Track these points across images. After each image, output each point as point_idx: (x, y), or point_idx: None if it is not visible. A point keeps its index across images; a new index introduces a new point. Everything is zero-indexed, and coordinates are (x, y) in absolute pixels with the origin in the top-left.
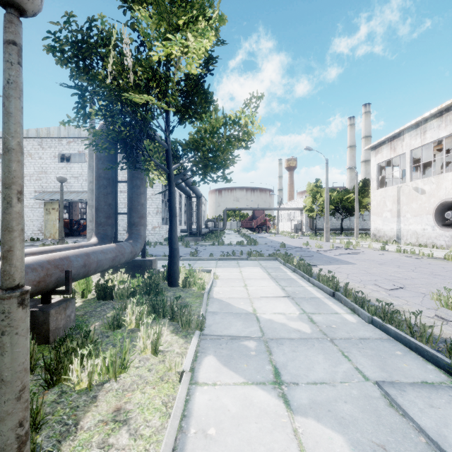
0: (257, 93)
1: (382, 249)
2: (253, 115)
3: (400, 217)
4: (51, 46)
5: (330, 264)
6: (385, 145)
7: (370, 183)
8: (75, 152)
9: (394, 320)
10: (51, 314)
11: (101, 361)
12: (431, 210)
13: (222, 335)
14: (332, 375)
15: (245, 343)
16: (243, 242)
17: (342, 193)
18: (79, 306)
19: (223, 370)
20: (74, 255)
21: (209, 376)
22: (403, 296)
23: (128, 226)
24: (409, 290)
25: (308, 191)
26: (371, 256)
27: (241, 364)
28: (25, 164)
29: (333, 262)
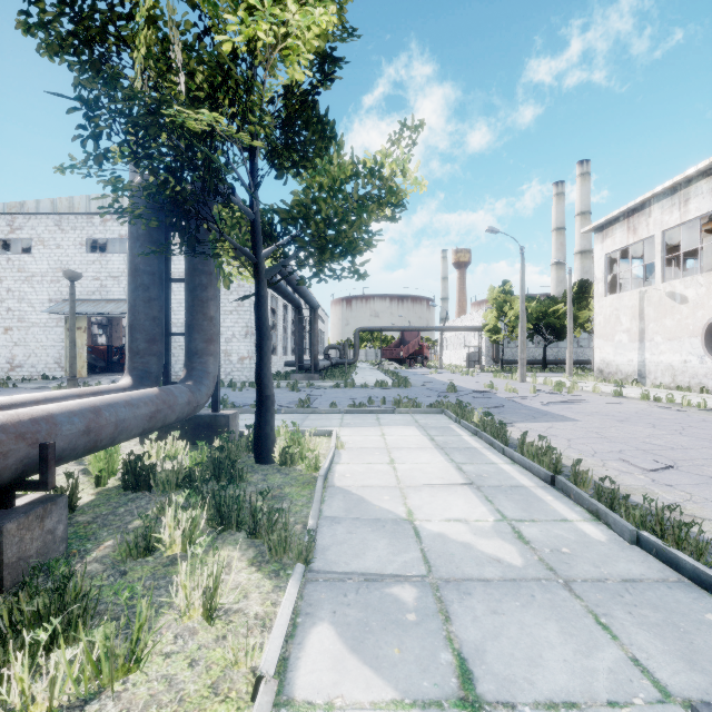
0: (412, 120)
1: (617, 395)
2: (405, 159)
3: (645, 342)
4: (22, 12)
5: (535, 421)
6: (619, 223)
7: (590, 288)
8: (114, 236)
9: (688, 541)
10: (8, 532)
11: (81, 653)
12: (698, 329)
13: (349, 573)
14: (585, 680)
15: (394, 591)
16: (386, 383)
17: (546, 304)
18: (87, 504)
19: (349, 664)
20: (66, 411)
21: (318, 680)
22: (680, 485)
23: (187, 356)
24: (686, 471)
25: (491, 300)
26: (600, 406)
27: (387, 648)
28: (33, 256)
29: (539, 417)
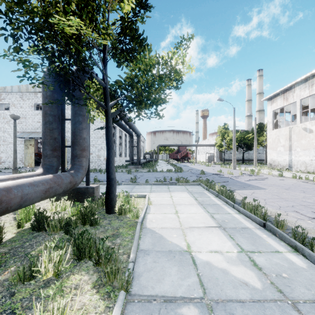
0: (187, 35)
1: (280, 175)
2: (183, 55)
3: (292, 151)
4: None
5: (245, 189)
6: (279, 96)
7: (264, 126)
8: None
9: None
10: None
11: None
12: None
13: (154, 295)
14: None
15: (183, 312)
16: (171, 170)
17: (244, 134)
18: (9, 240)
19: None
20: None
21: None
22: None
23: (71, 157)
24: None
25: (219, 132)
26: (274, 181)
27: None
28: (10, 111)
29: (246, 187)
